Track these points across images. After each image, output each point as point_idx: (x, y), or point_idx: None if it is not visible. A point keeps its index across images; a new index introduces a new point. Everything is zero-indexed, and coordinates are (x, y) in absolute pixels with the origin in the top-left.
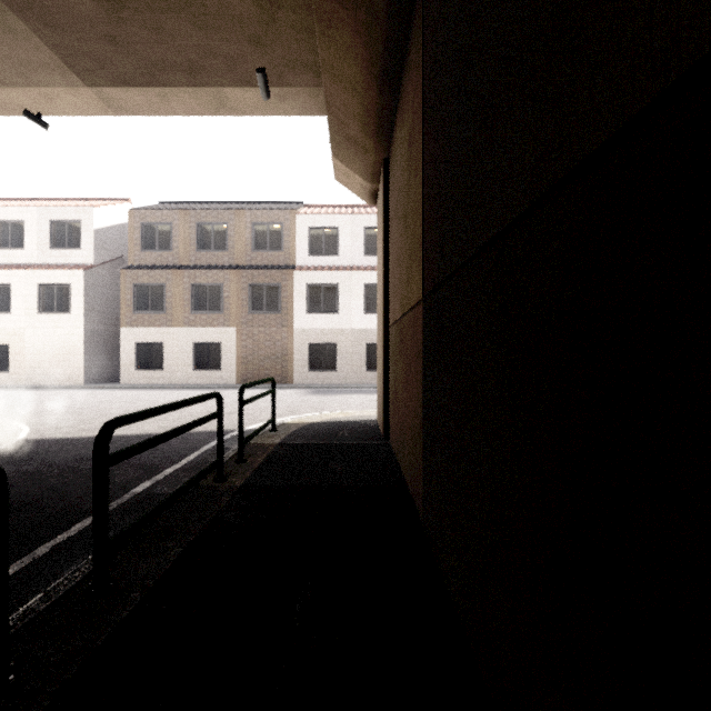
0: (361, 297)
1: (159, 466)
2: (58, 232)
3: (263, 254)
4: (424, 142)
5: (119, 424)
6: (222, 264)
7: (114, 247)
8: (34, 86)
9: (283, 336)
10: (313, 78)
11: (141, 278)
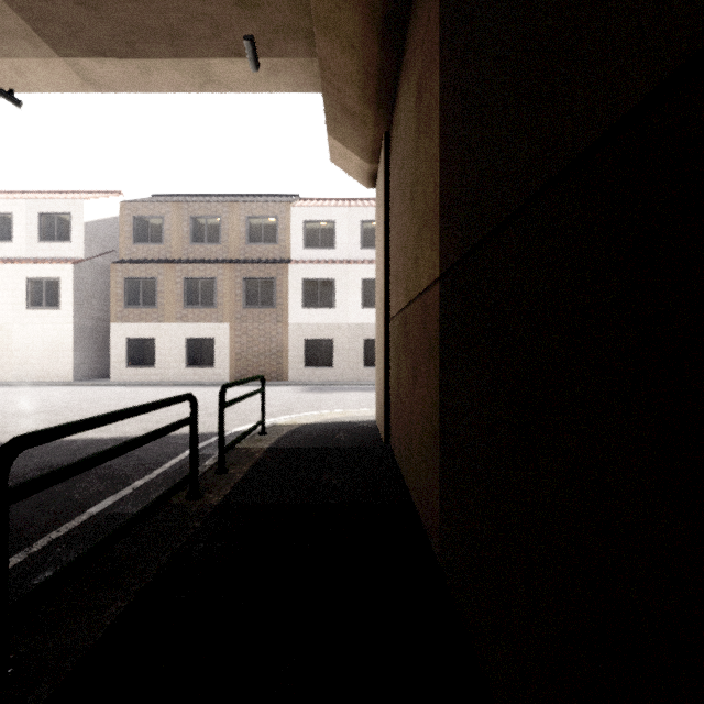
0: (358, 291)
1: (129, 476)
2: (47, 225)
3: (258, 248)
4: (442, 78)
5: (28, 444)
6: (216, 258)
7: (106, 240)
8: (3, 57)
9: (278, 331)
10: (307, 47)
11: (132, 272)
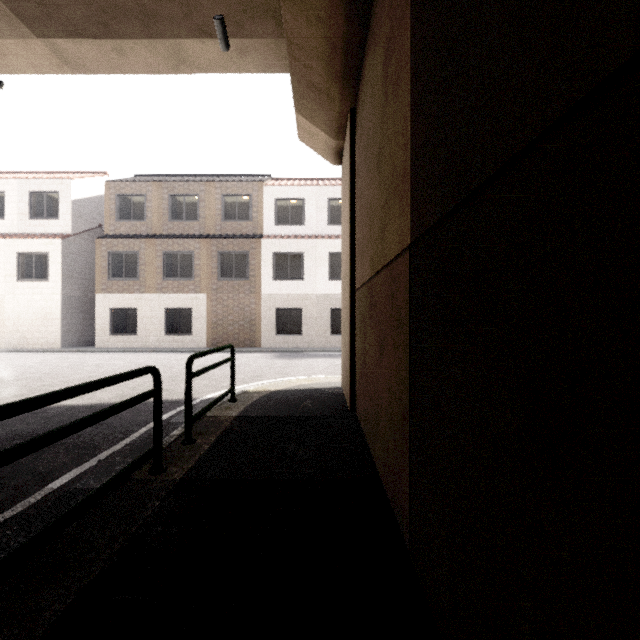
0: (326, 264)
1: (97, 446)
2: (37, 203)
3: (233, 224)
4: (413, 28)
5: None
6: (193, 234)
7: (92, 217)
8: None
9: (251, 301)
10: (275, 27)
11: (116, 246)
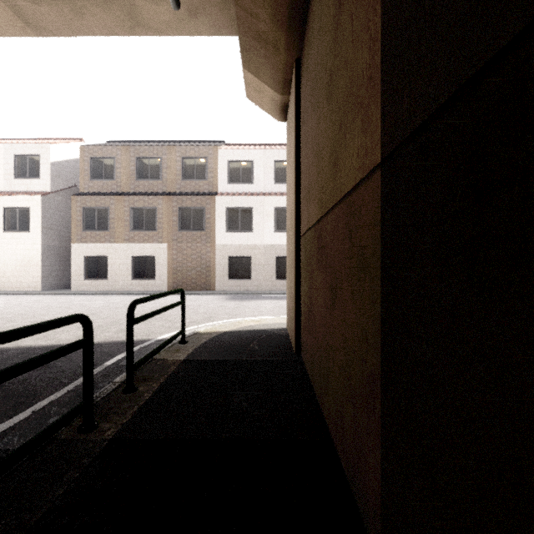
0: (272, 218)
1: (38, 393)
2: (21, 165)
3: (191, 183)
4: None
5: None
6: (157, 191)
7: (69, 177)
8: None
9: (207, 250)
10: None
11: (89, 202)
